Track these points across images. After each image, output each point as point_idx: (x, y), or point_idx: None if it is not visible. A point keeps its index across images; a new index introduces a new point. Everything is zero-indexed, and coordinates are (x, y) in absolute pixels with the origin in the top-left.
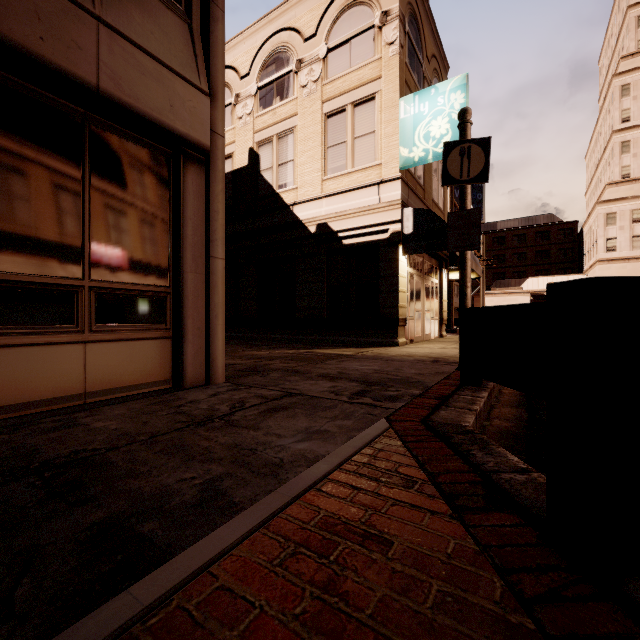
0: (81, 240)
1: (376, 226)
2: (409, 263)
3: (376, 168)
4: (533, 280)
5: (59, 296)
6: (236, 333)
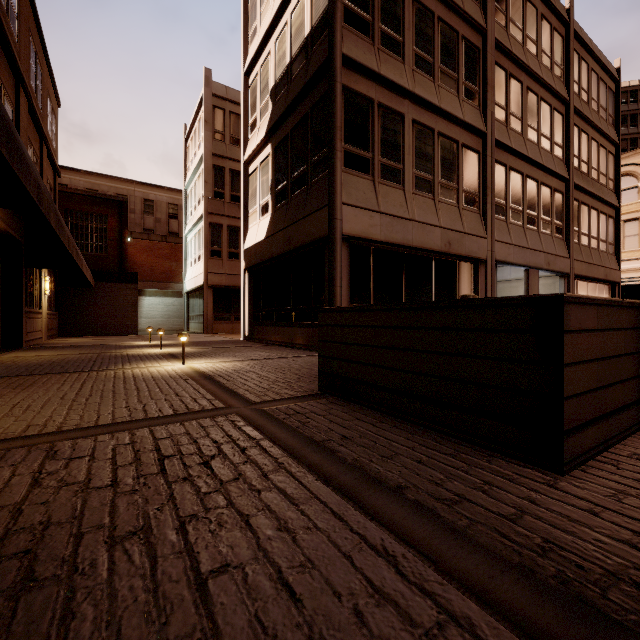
0: None
1: (639, 278)
2: None
3: (639, 251)
4: None
5: None
6: None
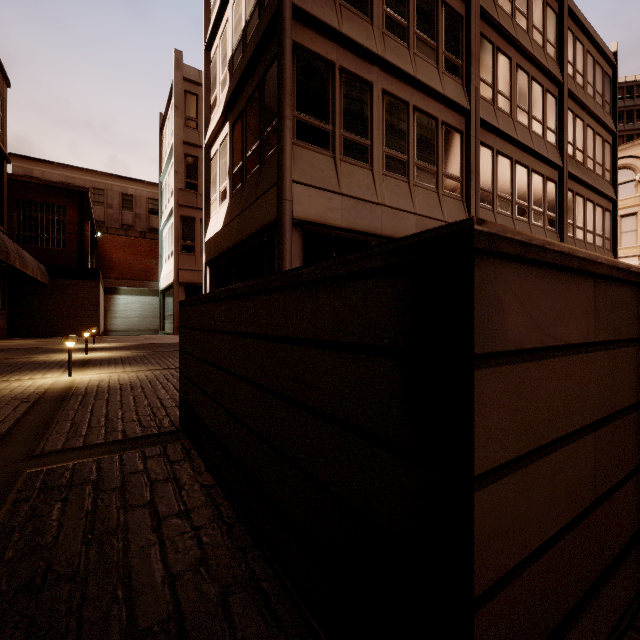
0: None
1: None
2: None
3: (636, 248)
4: None
5: None
6: None
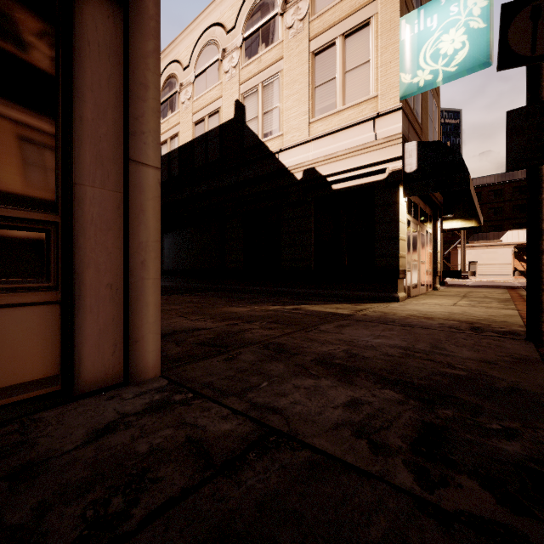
0: None
1: (371, 166)
2: (406, 209)
3: (371, 101)
4: (513, 233)
5: None
6: (223, 285)
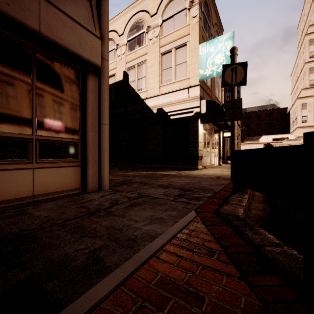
0: (31, 114)
1: (187, 109)
2: (203, 128)
3: (187, 80)
4: (265, 137)
5: (19, 144)
6: (117, 163)
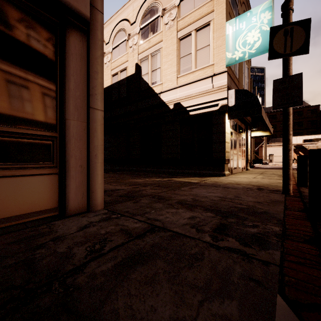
0: None
1: (210, 102)
2: (230, 125)
3: (210, 67)
4: (293, 138)
5: None
6: (128, 167)
